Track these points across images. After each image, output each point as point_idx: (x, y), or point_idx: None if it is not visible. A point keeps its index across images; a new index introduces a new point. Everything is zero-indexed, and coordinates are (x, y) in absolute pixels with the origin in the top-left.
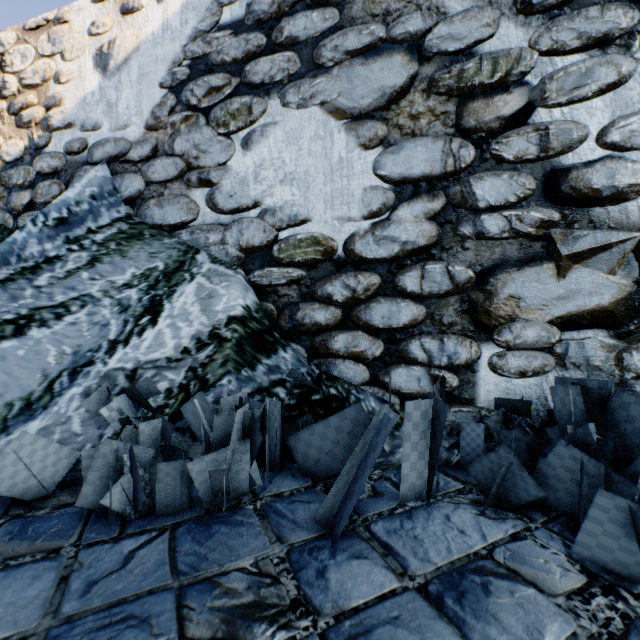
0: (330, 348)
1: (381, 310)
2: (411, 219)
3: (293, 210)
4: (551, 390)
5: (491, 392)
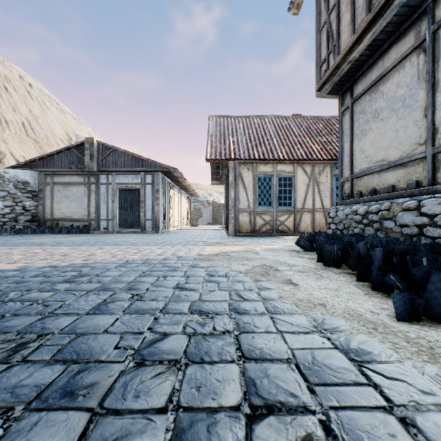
0: None
1: (3, 219)
2: (8, 210)
3: None
4: (23, 226)
5: (18, 227)
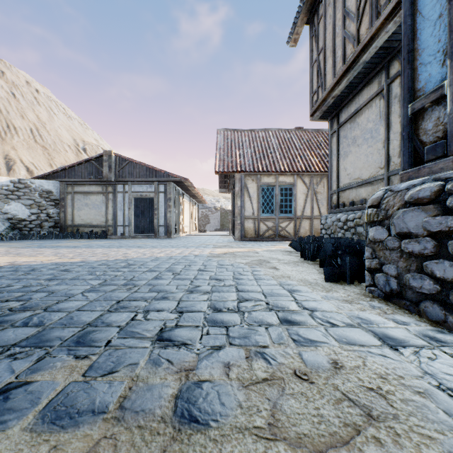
0: (23, 230)
1: (30, 226)
2: (34, 217)
3: (17, 214)
4: (47, 231)
5: (43, 233)
